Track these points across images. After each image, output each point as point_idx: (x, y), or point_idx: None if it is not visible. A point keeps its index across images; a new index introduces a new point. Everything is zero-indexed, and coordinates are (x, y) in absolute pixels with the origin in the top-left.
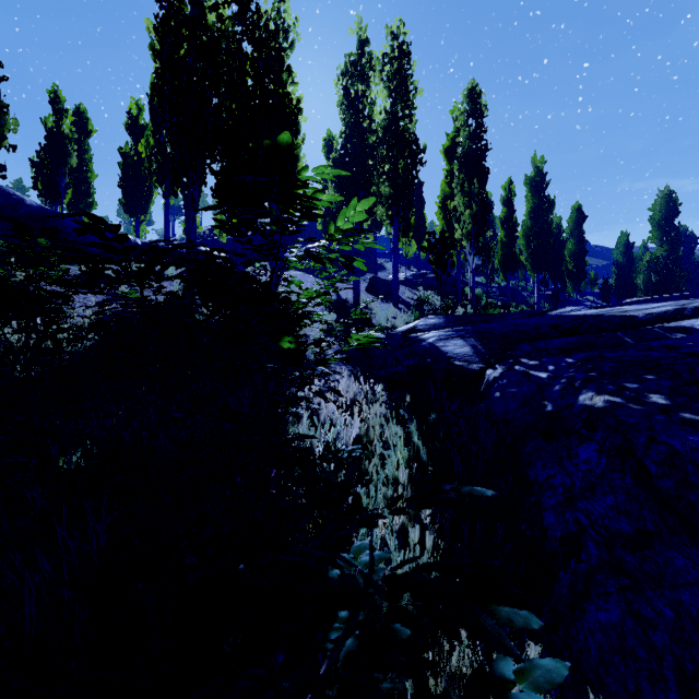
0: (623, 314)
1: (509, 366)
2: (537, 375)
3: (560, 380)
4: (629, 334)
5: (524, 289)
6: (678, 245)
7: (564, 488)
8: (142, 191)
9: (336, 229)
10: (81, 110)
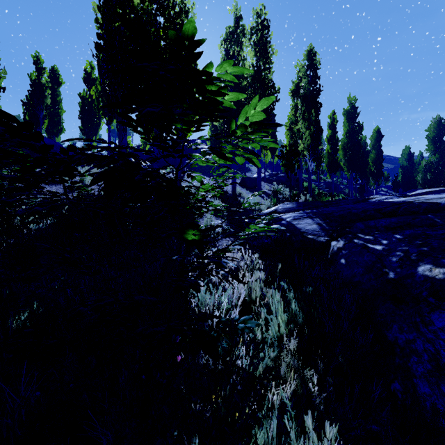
0: (428, 201)
1: (349, 239)
2: (374, 247)
3: (396, 252)
4: (438, 216)
5: (341, 184)
6: None
7: (429, 356)
8: (93, 121)
9: (240, 125)
10: (55, 69)
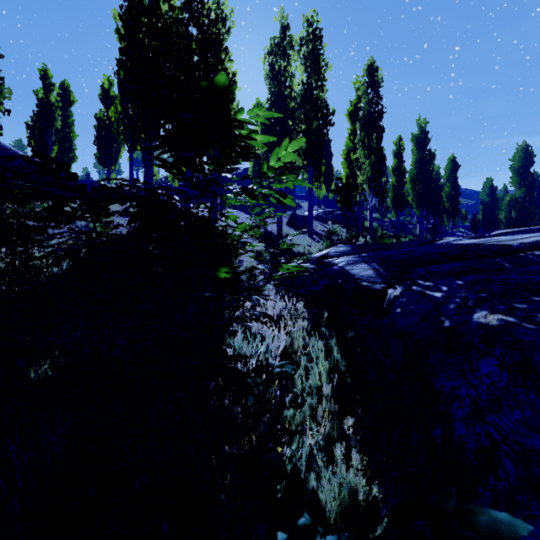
0: (499, 243)
1: (407, 286)
2: (433, 294)
3: (454, 299)
4: (507, 260)
5: (410, 223)
6: (533, 188)
7: (470, 400)
8: (112, 147)
9: (270, 167)
10: (65, 85)
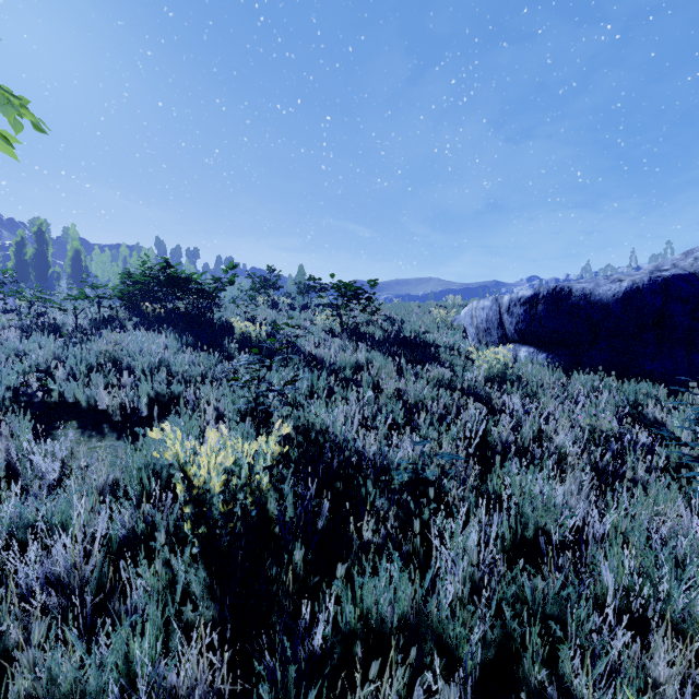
0: None
1: None
2: None
3: None
4: None
5: None
6: None
7: None
8: None
9: None
10: None
